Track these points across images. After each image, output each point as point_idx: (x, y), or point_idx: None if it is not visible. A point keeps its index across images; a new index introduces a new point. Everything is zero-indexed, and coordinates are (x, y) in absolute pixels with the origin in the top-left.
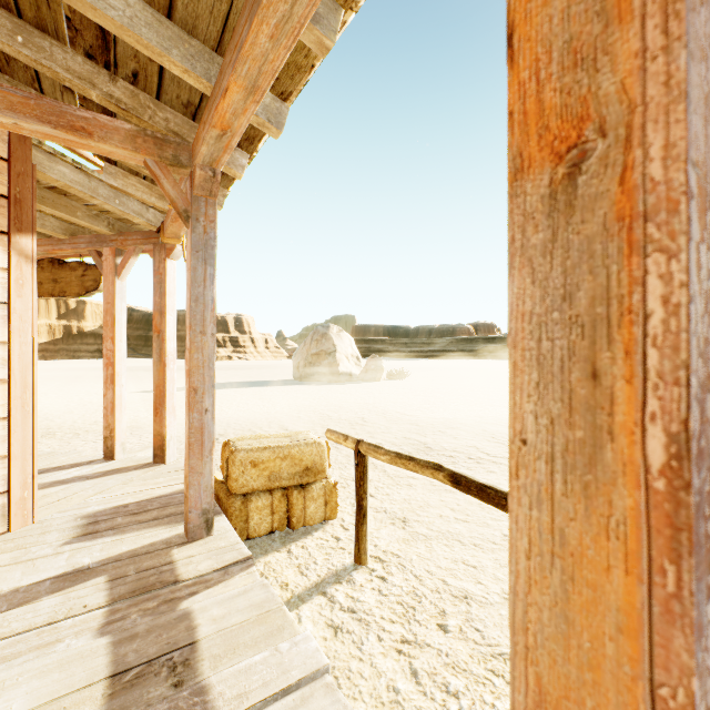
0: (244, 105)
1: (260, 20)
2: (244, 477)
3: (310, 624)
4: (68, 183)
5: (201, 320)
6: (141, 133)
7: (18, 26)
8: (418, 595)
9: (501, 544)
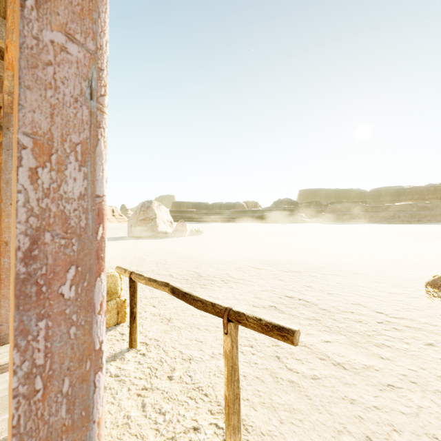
0: None
1: (12, 9)
2: None
3: None
4: None
5: (11, 196)
6: None
7: None
8: (162, 361)
9: (221, 327)
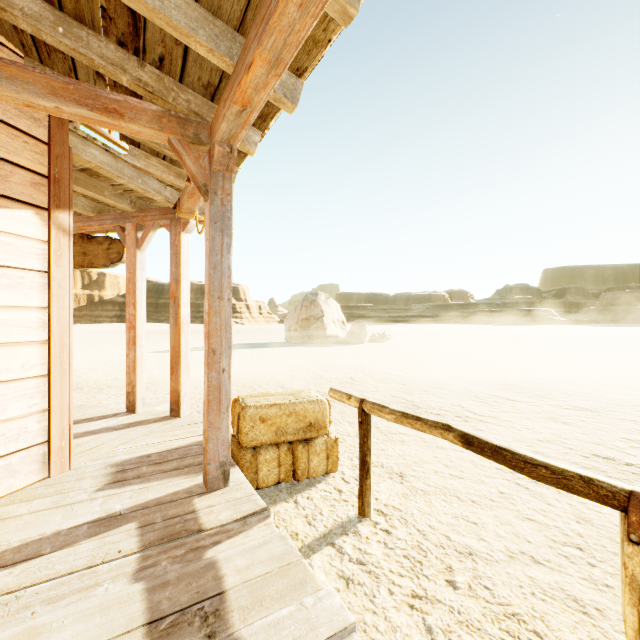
0: (266, 80)
1: None
2: (254, 432)
3: (322, 574)
4: (98, 164)
5: (218, 286)
6: (166, 114)
7: (59, 18)
8: (423, 549)
9: (499, 501)
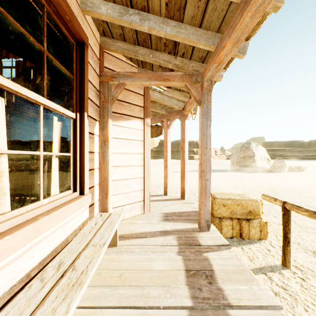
0: (231, 50)
1: (247, 12)
2: (219, 210)
3: None
4: (157, 98)
5: (205, 143)
6: (184, 74)
7: (150, 52)
8: None
9: None
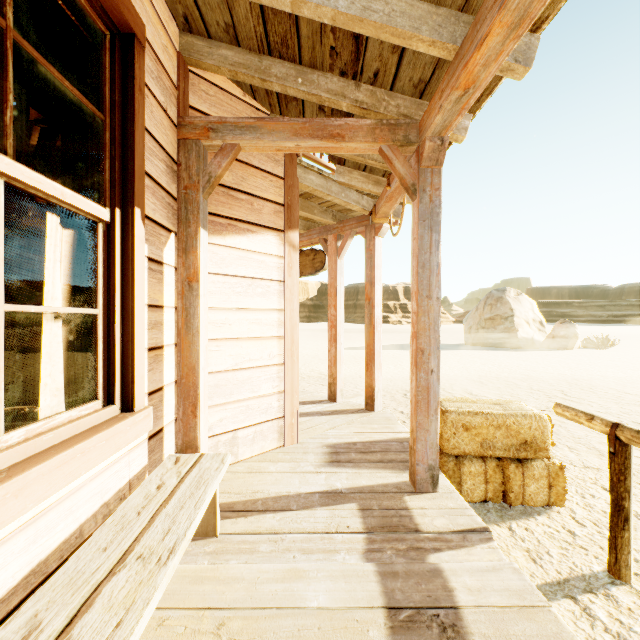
0: (500, 48)
1: None
2: (455, 439)
3: None
4: (314, 187)
5: (427, 285)
6: (378, 125)
7: (298, 71)
8: None
9: None
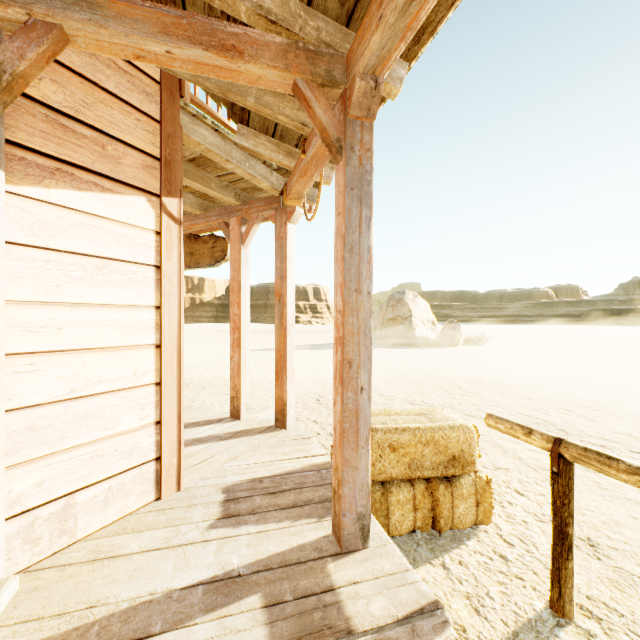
0: None
1: None
2: (381, 462)
3: None
4: (207, 146)
5: (355, 274)
6: (292, 47)
7: None
8: None
9: None
